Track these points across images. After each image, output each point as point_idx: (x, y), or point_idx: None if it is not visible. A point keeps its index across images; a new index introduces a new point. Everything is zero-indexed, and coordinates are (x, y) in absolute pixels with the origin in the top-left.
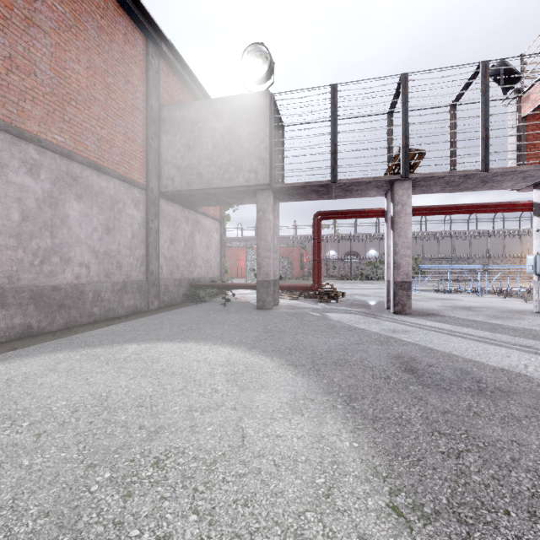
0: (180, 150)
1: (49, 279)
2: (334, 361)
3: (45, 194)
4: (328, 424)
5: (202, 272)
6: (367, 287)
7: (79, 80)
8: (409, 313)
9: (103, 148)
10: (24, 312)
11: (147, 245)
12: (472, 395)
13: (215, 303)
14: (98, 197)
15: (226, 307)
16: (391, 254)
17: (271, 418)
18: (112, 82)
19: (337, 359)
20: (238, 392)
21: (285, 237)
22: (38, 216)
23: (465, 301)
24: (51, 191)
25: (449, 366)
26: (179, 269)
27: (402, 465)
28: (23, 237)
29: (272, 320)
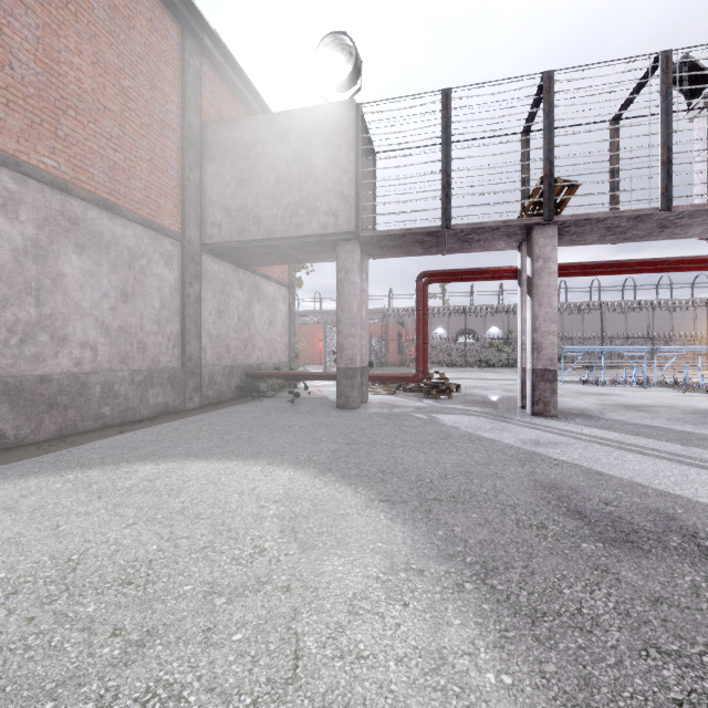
0: (231, 186)
1: (33, 366)
2: (453, 494)
3: (28, 242)
4: (452, 628)
5: (264, 357)
6: (489, 377)
7: (81, 80)
8: (555, 415)
9: (117, 179)
10: None
11: (183, 318)
12: (693, 562)
13: (280, 399)
14: (109, 248)
15: (294, 405)
16: (527, 330)
17: (349, 613)
18: (131, 86)
19: (456, 491)
20: (297, 555)
21: (378, 310)
22: (16, 274)
23: (629, 397)
24: (36, 239)
25: (636, 505)
26: (230, 352)
27: None
28: None
29: (359, 424)
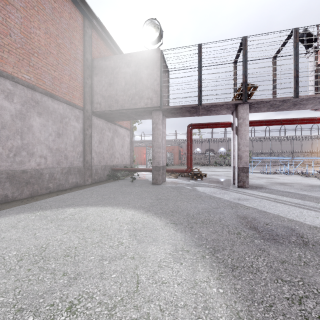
0: (105, 86)
1: (19, 166)
2: (202, 221)
3: (17, 112)
4: (200, 272)
5: (119, 161)
6: (219, 170)
7: (40, 40)
8: (247, 187)
9: (55, 83)
10: (2, 187)
11: (84, 144)
12: (300, 247)
13: (126, 180)
14: (52, 114)
15: (133, 183)
16: (236, 150)
17: (158, 267)
18: (61, 42)
19: (203, 219)
20: (136, 245)
21: (170, 140)
22: (12, 126)
23: (281, 179)
24: (21, 110)
25: (279, 225)
26: (104, 159)
27: (258, 310)
28: (2, 139)
29: (161, 191)
